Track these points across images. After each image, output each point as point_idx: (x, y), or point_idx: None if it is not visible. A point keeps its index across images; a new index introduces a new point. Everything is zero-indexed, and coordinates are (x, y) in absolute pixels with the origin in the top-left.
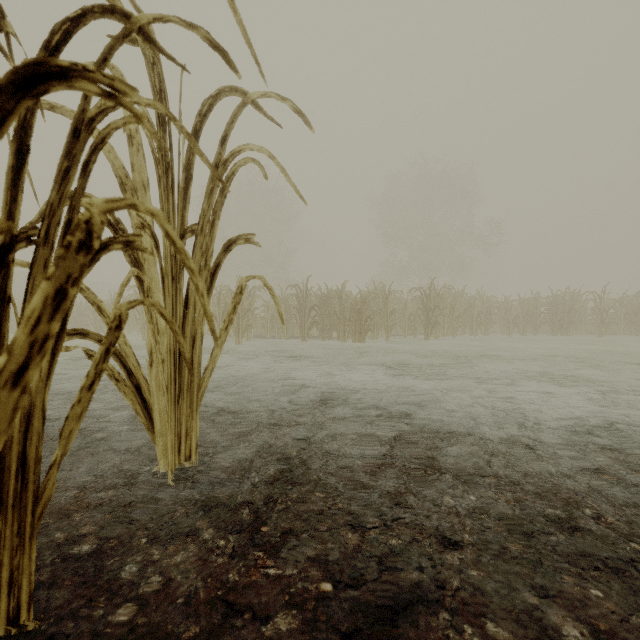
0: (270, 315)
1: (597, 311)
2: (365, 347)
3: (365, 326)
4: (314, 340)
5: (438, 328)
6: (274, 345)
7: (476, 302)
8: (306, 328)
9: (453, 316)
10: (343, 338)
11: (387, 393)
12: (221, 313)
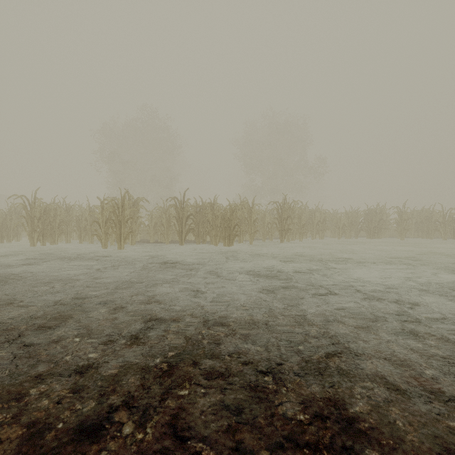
0: (153, 223)
1: (400, 221)
2: (234, 250)
3: (233, 232)
4: (191, 244)
5: (289, 233)
6: (154, 249)
7: (316, 213)
8: (183, 234)
9: (300, 224)
10: (215, 242)
11: (274, 325)
12: (104, 221)
